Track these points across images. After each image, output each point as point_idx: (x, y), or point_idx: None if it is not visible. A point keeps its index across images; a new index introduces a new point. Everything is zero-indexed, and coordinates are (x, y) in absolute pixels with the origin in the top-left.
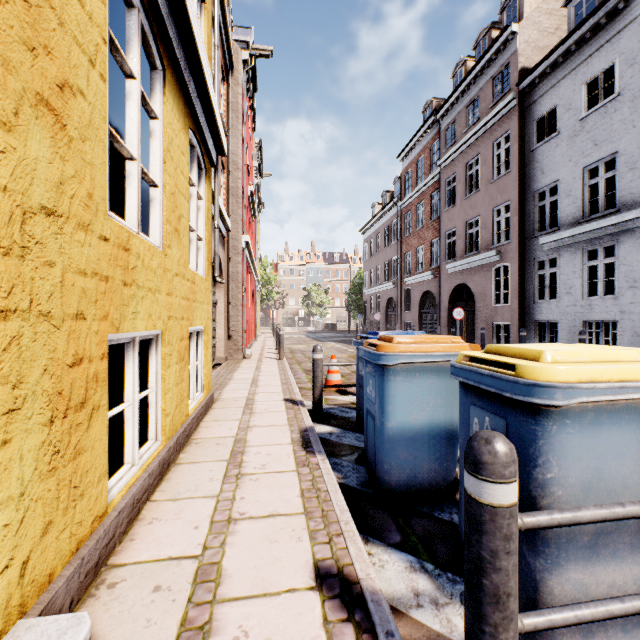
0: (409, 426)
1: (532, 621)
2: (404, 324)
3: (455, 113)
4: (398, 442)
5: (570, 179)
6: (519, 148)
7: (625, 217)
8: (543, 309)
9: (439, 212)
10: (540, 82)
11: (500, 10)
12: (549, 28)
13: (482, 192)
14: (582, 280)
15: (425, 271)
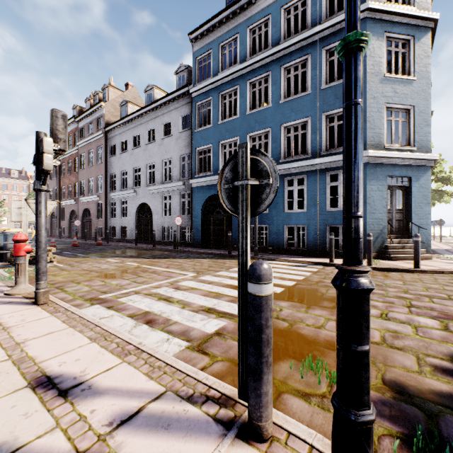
0: None
1: None
2: (62, 228)
3: (84, 123)
4: None
5: (118, 174)
6: (105, 155)
7: (127, 192)
8: (112, 221)
9: (78, 169)
10: (112, 132)
11: (102, 89)
12: (119, 109)
13: (94, 167)
14: (121, 211)
15: (72, 199)
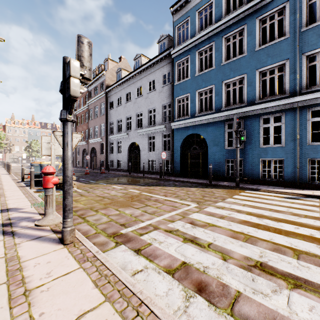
0: (37, 174)
1: (36, 179)
2: (77, 161)
3: (92, 88)
4: (35, 176)
5: (115, 122)
6: (106, 108)
7: (122, 135)
8: (111, 156)
9: (88, 120)
10: (110, 92)
11: (103, 62)
12: (115, 75)
13: (98, 118)
14: (117, 149)
15: (84, 141)
